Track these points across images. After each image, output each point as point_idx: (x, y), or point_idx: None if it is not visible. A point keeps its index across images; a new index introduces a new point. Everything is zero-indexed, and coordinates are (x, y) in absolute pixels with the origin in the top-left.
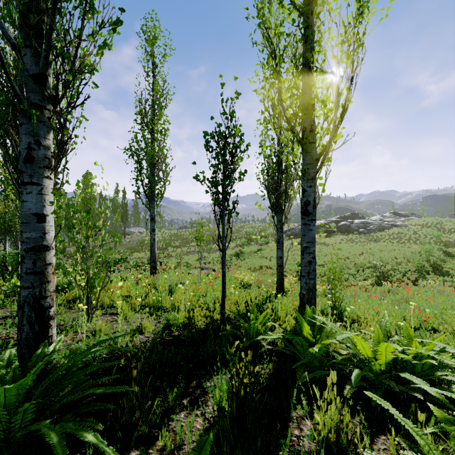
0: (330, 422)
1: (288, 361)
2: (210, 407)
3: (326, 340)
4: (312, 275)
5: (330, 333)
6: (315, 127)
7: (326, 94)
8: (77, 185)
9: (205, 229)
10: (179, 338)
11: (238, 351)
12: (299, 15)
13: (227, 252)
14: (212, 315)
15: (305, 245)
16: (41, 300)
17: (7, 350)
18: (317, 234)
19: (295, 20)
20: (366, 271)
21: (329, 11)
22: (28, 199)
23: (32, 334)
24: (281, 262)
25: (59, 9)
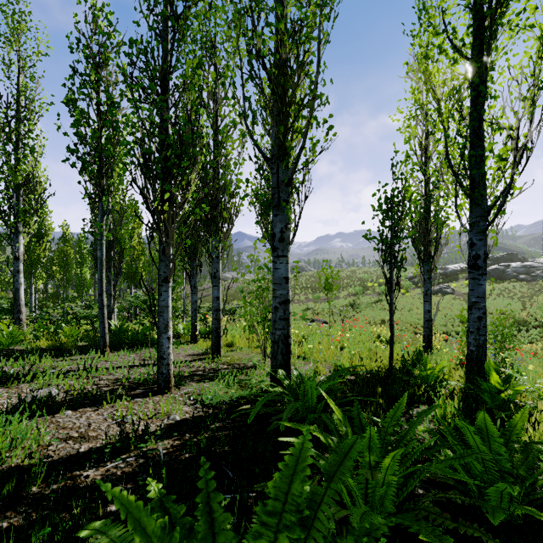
0: (539, 437)
1: (478, 404)
2: (425, 425)
3: (520, 386)
4: (482, 331)
5: (517, 385)
6: (487, 179)
7: (503, 149)
8: (254, 244)
9: (334, 278)
10: (355, 381)
11: (425, 393)
12: (472, 72)
13: (338, 302)
14: (370, 366)
15: (473, 300)
16: (288, 338)
17: (278, 370)
18: (455, 281)
19: (467, 77)
20: (532, 332)
21: (508, 67)
22: (280, 267)
23: (283, 362)
24: (429, 317)
25: (303, 132)
